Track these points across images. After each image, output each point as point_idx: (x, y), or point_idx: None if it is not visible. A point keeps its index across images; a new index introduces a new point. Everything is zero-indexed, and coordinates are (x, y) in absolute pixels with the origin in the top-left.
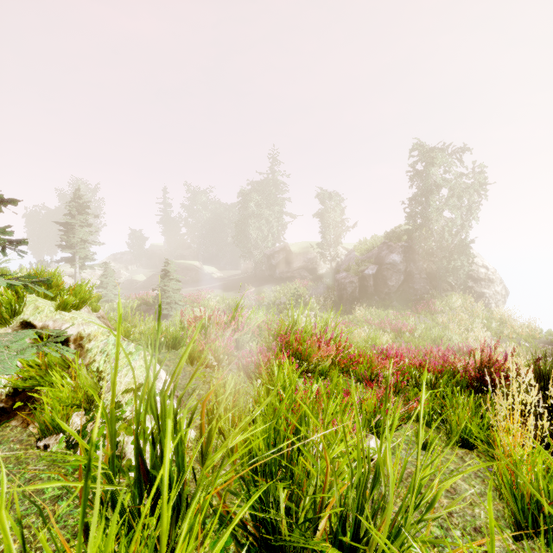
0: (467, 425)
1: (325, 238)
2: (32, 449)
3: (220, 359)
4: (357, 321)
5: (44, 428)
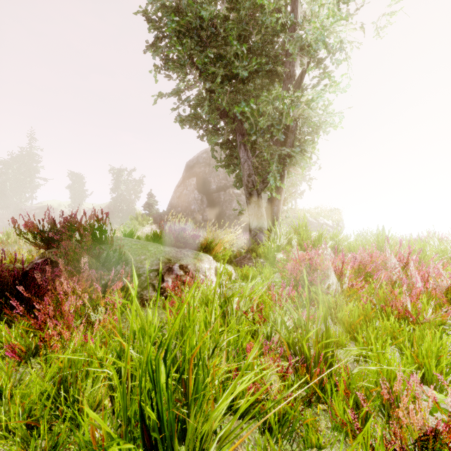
0: None
1: (72, 201)
2: None
3: None
4: None
5: None
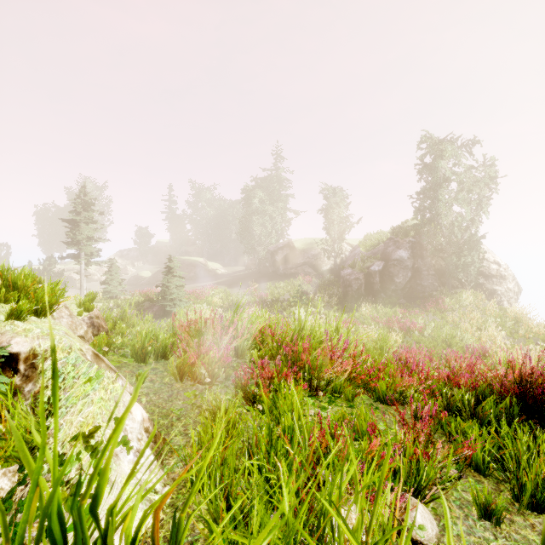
0: None
1: (329, 234)
2: None
3: (215, 374)
4: (363, 319)
5: None
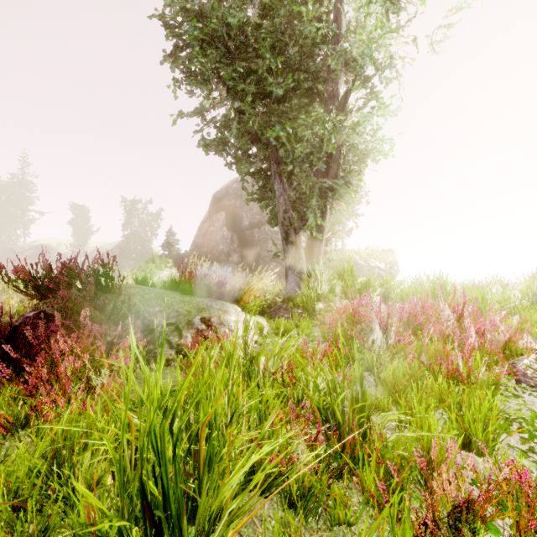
0: None
1: (75, 239)
2: None
3: None
4: None
5: None
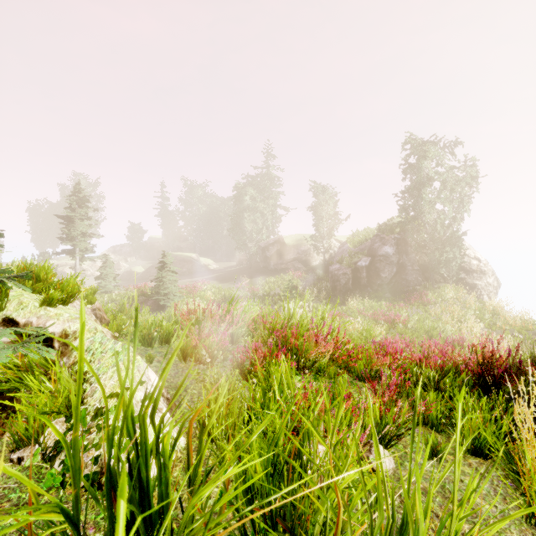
0: (482, 433)
1: (318, 230)
2: (4, 462)
3: (214, 355)
4: (350, 312)
5: (18, 438)
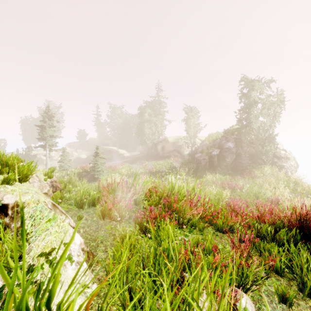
0: None
1: (188, 133)
2: None
3: (123, 215)
4: (207, 182)
5: None
